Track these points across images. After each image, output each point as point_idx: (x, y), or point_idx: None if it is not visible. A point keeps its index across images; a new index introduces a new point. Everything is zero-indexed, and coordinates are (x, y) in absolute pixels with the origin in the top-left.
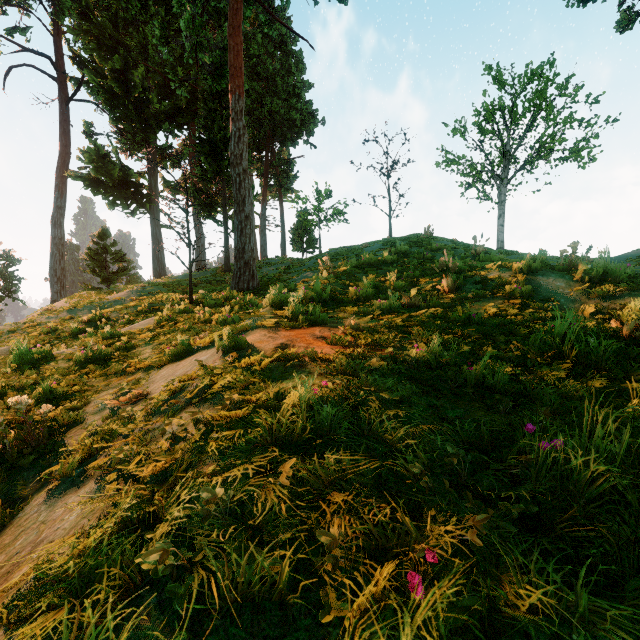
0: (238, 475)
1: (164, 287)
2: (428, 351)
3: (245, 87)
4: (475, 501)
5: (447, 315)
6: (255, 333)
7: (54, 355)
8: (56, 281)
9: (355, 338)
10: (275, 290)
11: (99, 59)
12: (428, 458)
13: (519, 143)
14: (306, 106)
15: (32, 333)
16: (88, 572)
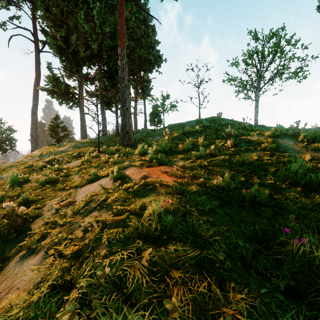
0: (118, 258)
1: (86, 144)
2: (223, 181)
3: (126, 44)
4: (257, 276)
5: (231, 160)
6: (130, 169)
7: (30, 179)
8: (33, 141)
9: (183, 172)
10: (141, 146)
11: (54, 31)
12: (227, 247)
13: (266, 70)
14: (157, 53)
15: (20, 167)
16: (30, 318)
